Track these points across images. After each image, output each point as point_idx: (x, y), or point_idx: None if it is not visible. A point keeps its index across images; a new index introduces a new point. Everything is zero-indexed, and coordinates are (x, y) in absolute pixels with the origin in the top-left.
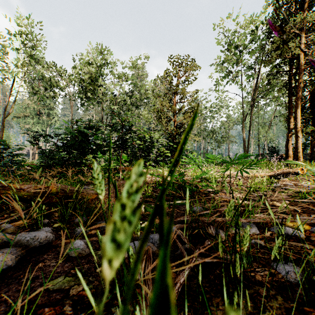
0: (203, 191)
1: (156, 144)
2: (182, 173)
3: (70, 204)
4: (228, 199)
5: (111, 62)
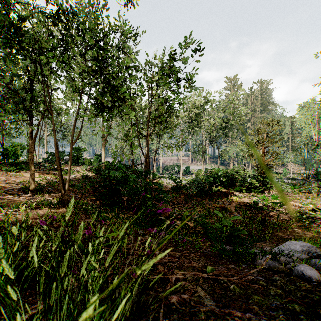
0: (266, 210)
1: (248, 178)
2: (257, 202)
3: (225, 209)
4: (272, 214)
5: (211, 100)
